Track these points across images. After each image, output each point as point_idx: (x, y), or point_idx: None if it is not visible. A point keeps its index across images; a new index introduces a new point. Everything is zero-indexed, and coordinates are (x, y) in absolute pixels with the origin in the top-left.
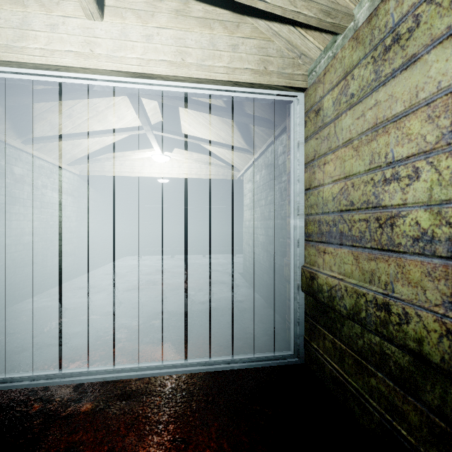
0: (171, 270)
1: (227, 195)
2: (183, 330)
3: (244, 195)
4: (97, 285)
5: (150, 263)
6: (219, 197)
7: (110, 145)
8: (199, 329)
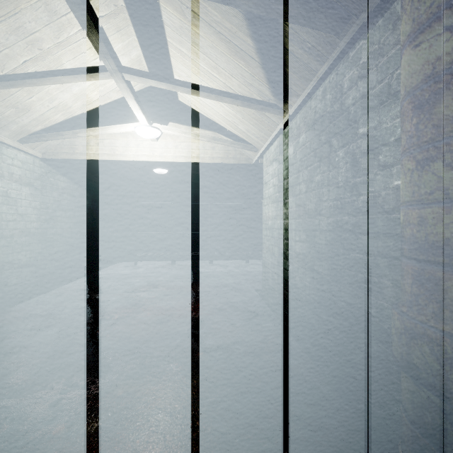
0: (166, 284)
1: (238, 191)
2: None
3: (264, 183)
4: (56, 311)
5: (143, 273)
6: (229, 192)
7: (80, 117)
8: None
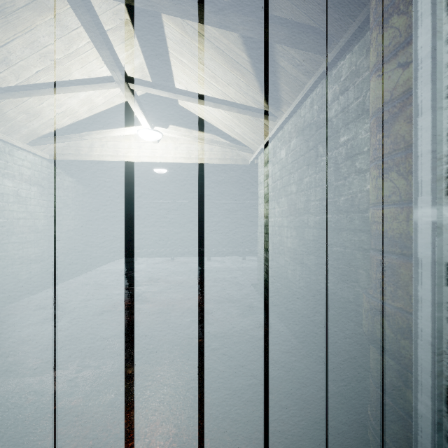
0: (166, 279)
1: (235, 189)
2: (158, 421)
3: (260, 183)
4: (64, 303)
5: (144, 268)
6: (227, 191)
7: (86, 120)
8: (189, 419)
